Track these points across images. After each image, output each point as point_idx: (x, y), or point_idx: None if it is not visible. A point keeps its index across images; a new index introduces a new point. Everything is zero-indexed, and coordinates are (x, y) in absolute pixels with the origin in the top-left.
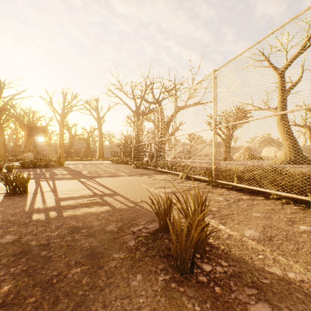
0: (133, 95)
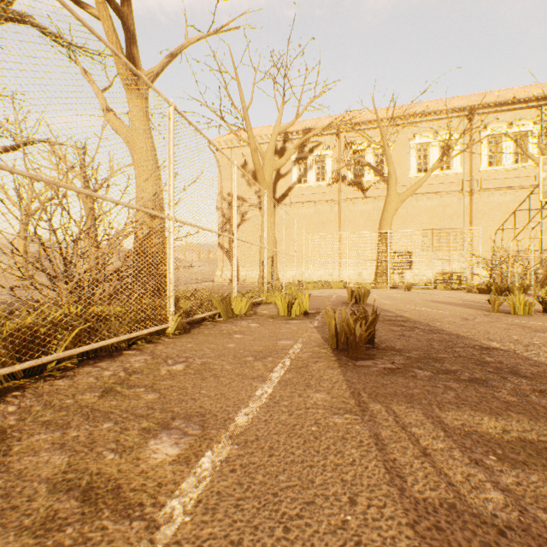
0: None
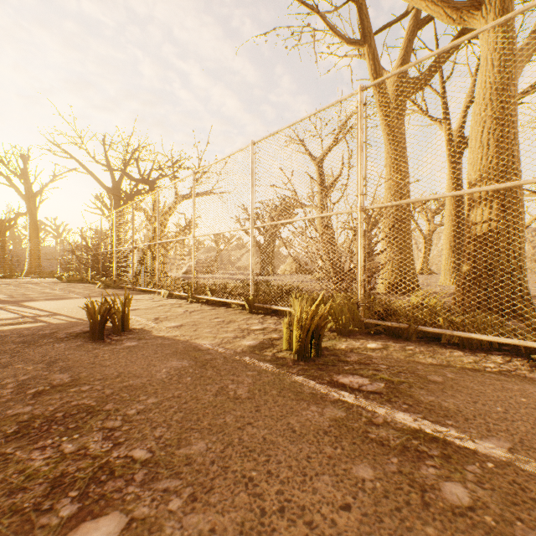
0: (107, 160)
